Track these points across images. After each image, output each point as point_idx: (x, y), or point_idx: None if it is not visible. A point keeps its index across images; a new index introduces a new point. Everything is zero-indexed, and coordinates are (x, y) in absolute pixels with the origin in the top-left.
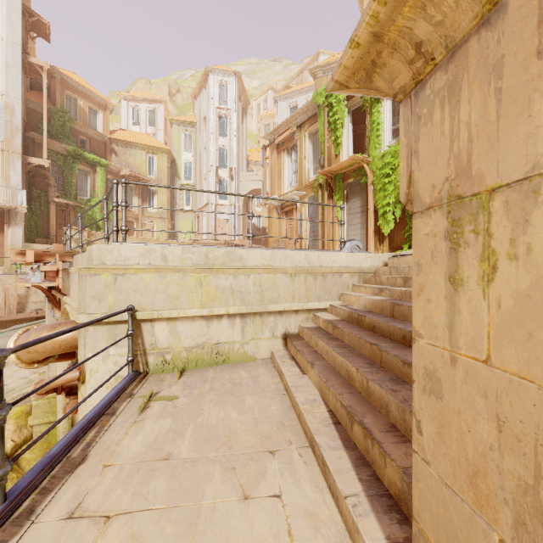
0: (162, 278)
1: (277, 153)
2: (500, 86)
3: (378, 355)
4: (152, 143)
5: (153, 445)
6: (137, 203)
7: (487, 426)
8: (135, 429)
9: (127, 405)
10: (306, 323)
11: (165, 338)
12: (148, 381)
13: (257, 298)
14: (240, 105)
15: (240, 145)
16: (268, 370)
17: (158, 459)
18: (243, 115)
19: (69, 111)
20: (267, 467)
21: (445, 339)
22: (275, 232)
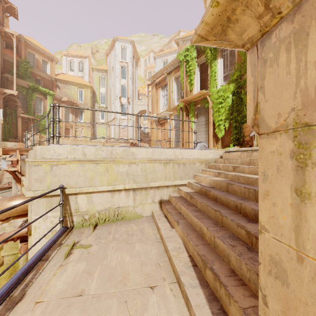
0: (82, 167)
1: (155, 89)
2: None
3: (220, 218)
4: (81, 82)
5: (71, 283)
6: (72, 117)
7: None
8: (60, 271)
9: (57, 252)
10: (173, 193)
11: (84, 205)
12: (73, 233)
13: (143, 178)
14: (134, 60)
15: (134, 84)
16: (150, 224)
17: (74, 295)
18: (136, 66)
19: (30, 62)
20: (149, 300)
21: (291, 239)
22: (154, 135)
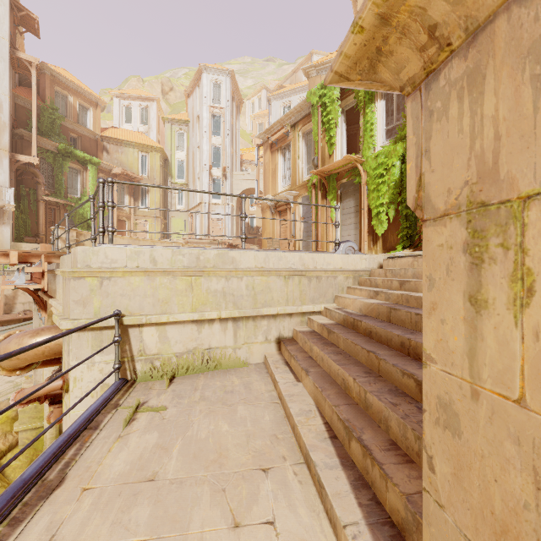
0: (151, 282)
1: (270, 152)
2: (538, 73)
3: (376, 363)
4: (144, 142)
5: (137, 463)
6: (129, 201)
7: (520, 479)
8: (119, 445)
9: (112, 417)
10: (300, 327)
11: (154, 343)
12: (136, 389)
13: (250, 301)
14: (234, 104)
15: (234, 144)
16: (261, 376)
17: (142, 480)
18: (237, 114)
19: (59, 108)
20: (260, 487)
21: (464, 368)
22: (268, 231)
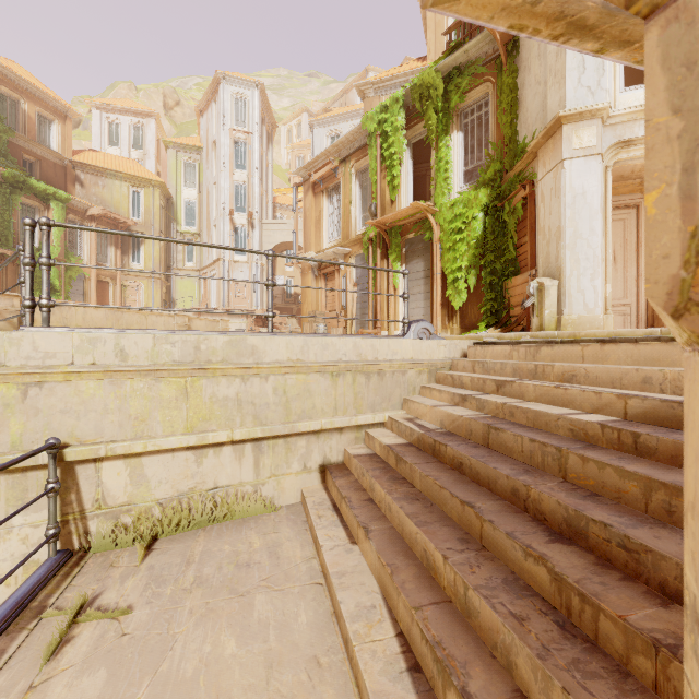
0: (116, 387)
1: (313, 194)
2: None
3: (476, 524)
4: (137, 172)
5: None
6: (114, 255)
7: None
8: None
9: (27, 637)
10: (355, 446)
11: (122, 487)
12: (85, 570)
13: (280, 412)
14: (264, 129)
15: (264, 182)
16: (296, 530)
17: None
18: (269, 143)
19: (5, 117)
20: None
21: None
22: (310, 301)
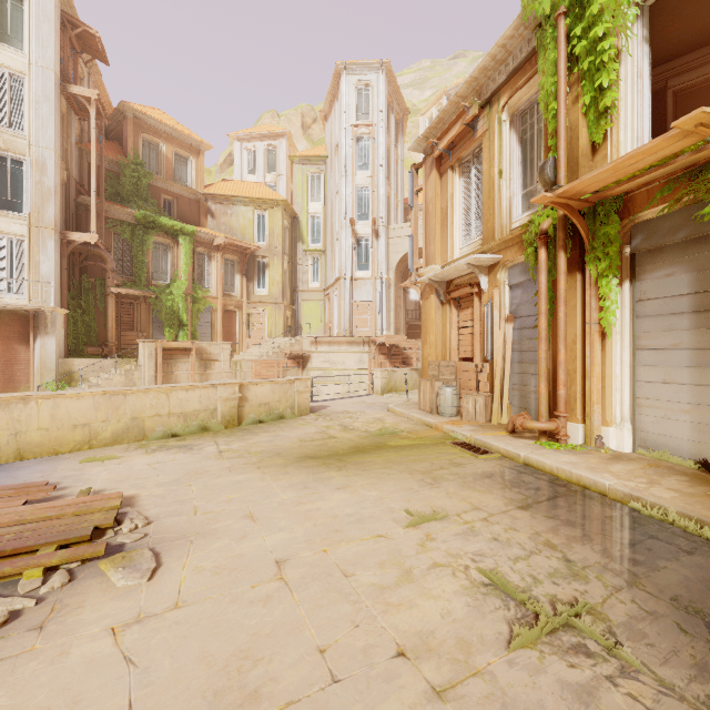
0: None
1: (437, 175)
2: None
3: None
4: (261, 195)
5: None
6: (240, 283)
7: None
8: None
9: None
10: None
11: None
12: None
13: None
14: (392, 117)
15: (392, 181)
16: None
17: None
18: (398, 134)
19: (145, 162)
20: None
21: None
22: (433, 340)
